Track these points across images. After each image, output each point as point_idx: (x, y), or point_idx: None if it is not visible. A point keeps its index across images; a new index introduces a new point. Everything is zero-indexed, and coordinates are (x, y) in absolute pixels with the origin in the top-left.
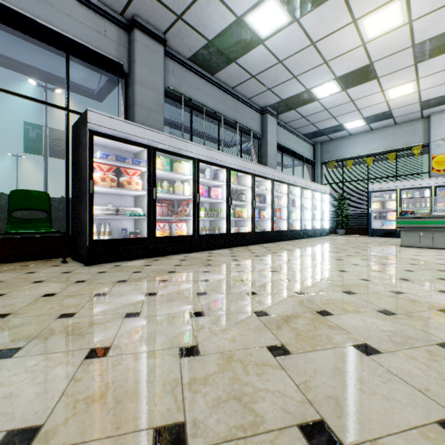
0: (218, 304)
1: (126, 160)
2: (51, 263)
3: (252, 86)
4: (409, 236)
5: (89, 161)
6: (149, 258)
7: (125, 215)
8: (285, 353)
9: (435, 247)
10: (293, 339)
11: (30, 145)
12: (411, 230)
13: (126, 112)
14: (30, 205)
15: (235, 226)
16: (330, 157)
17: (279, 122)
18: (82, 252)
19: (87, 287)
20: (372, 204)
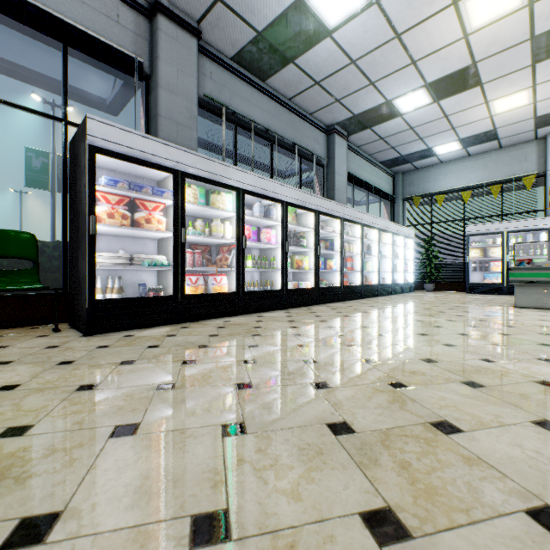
0: (269, 407)
1: (143, 189)
2: (38, 332)
3: (316, 96)
4: (527, 294)
5: (89, 189)
6: (176, 324)
7: (142, 265)
8: (399, 535)
9: None
10: (406, 493)
11: (33, 177)
12: (530, 285)
13: (147, 127)
14: (9, 251)
15: (293, 280)
16: (415, 191)
17: (350, 145)
18: (80, 316)
19: (72, 373)
20: (470, 251)
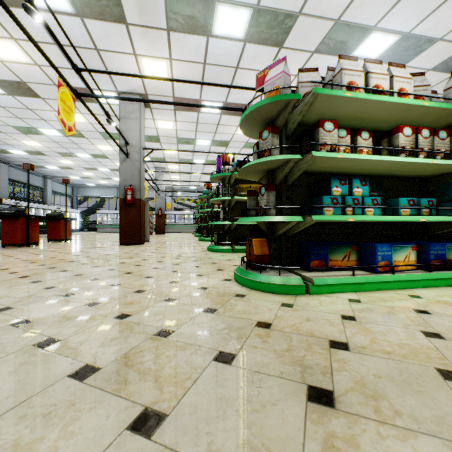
0: None
1: None
2: None
3: (42, 172)
4: (100, 230)
5: None
6: None
7: None
8: None
9: (105, 232)
10: None
11: None
12: (100, 228)
13: None
14: None
15: None
16: (82, 194)
17: (53, 179)
18: None
19: None
20: (99, 218)
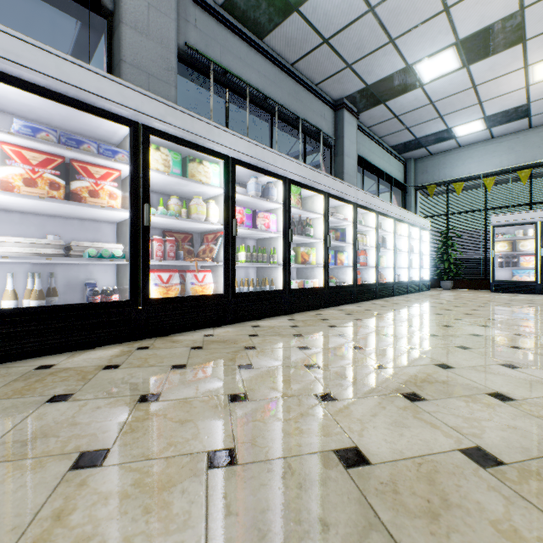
0: None
1: (82, 145)
2: None
3: (323, 60)
4: None
5: None
6: (135, 341)
7: (83, 256)
8: None
9: None
10: None
11: None
12: None
13: None
14: None
15: (297, 277)
16: (429, 179)
17: (360, 125)
18: None
19: None
20: (495, 244)
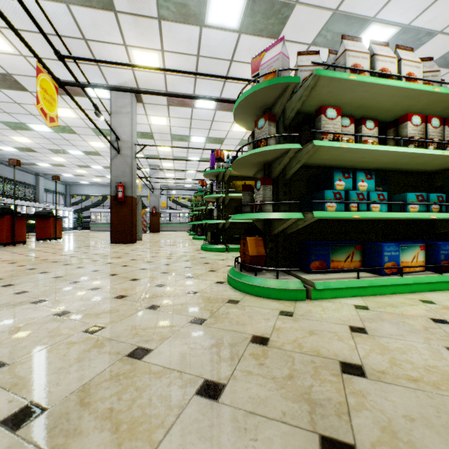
0: None
1: None
2: None
3: (34, 169)
4: (93, 228)
5: None
6: None
7: None
8: None
9: (99, 231)
10: None
11: None
12: (94, 227)
13: None
14: None
15: None
16: (75, 192)
17: (46, 177)
18: None
19: None
20: (92, 217)
